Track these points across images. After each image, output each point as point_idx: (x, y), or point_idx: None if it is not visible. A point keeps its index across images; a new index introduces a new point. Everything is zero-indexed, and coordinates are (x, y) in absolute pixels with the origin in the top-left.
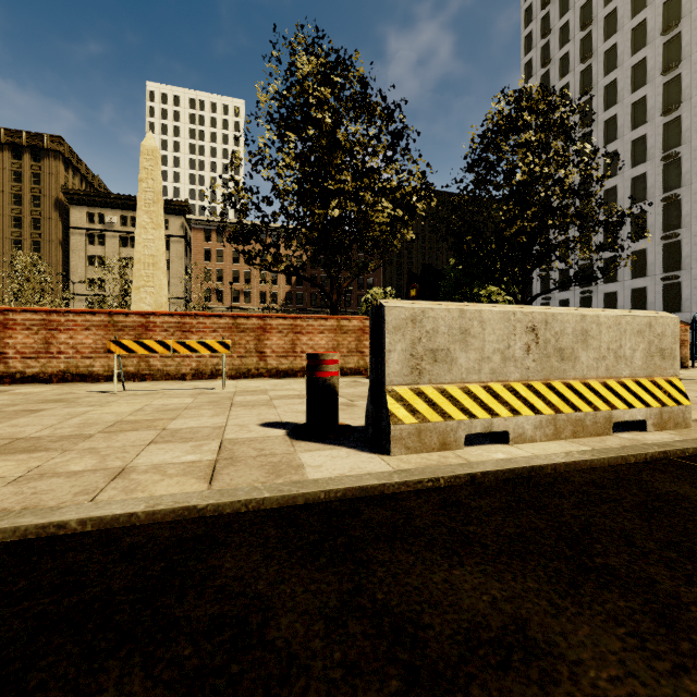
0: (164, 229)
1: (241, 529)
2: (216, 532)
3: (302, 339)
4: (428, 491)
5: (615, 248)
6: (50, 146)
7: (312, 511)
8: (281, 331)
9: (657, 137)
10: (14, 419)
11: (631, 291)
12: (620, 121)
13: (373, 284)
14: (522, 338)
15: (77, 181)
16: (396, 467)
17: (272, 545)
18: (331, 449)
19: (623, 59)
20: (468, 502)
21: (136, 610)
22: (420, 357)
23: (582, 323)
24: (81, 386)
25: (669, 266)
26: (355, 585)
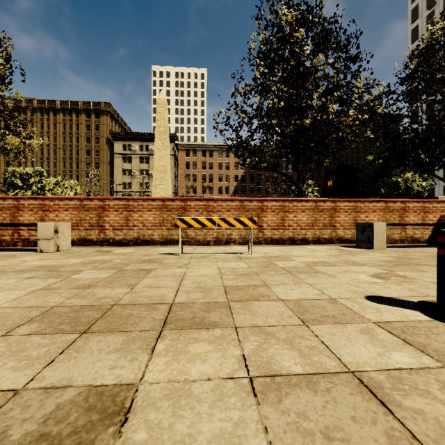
0: None
1: None
2: None
3: (289, 216)
4: None
5: None
6: (104, 108)
7: None
8: (274, 210)
9: None
10: (142, 279)
11: None
12: None
13: None
14: None
15: (117, 127)
16: None
17: None
18: None
19: None
20: None
21: None
22: None
23: None
24: (149, 248)
25: None
26: None
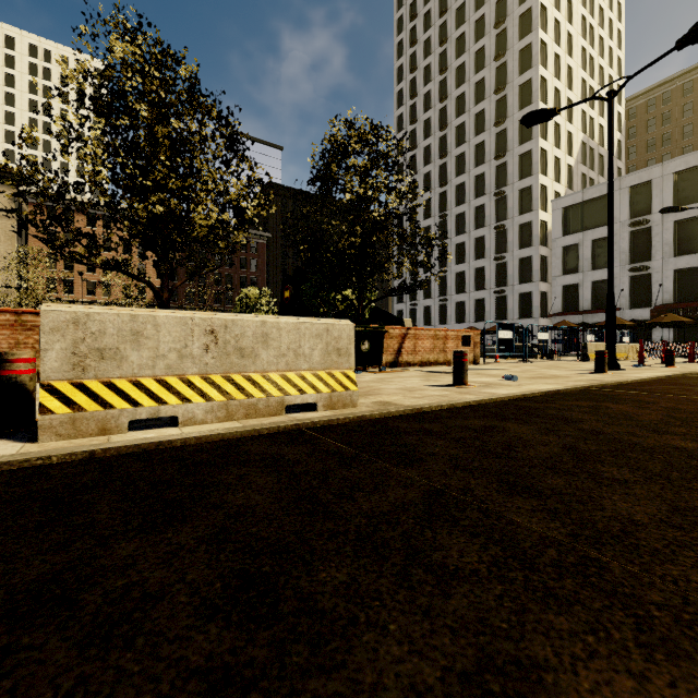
0: None
1: None
2: None
3: None
4: (31, 468)
5: (428, 266)
6: None
7: None
8: None
9: (491, 176)
10: None
11: (474, 301)
12: (467, 158)
13: (256, 283)
14: (200, 339)
15: None
16: (22, 451)
17: None
18: None
19: (469, 107)
20: (53, 472)
21: None
22: (85, 355)
23: (262, 328)
24: None
25: (499, 282)
26: None
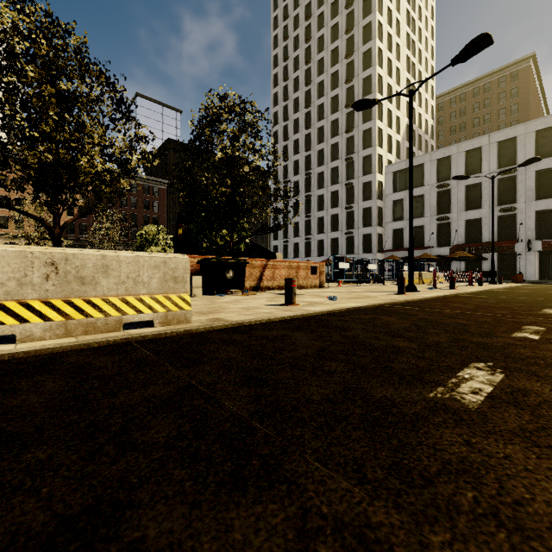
0: None
1: None
2: None
3: None
4: None
5: (285, 212)
6: None
7: None
8: None
9: (343, 146)
10: None
11: (331, 239)
12: (325, 130)
13: (158, 222)
14: (41, 269)
15: None
16: None
17: None
18: None
19: (327, 91)
20: None
21: None
22: None
23: (103, 261)
24: None
25: (349, 225)
26: None
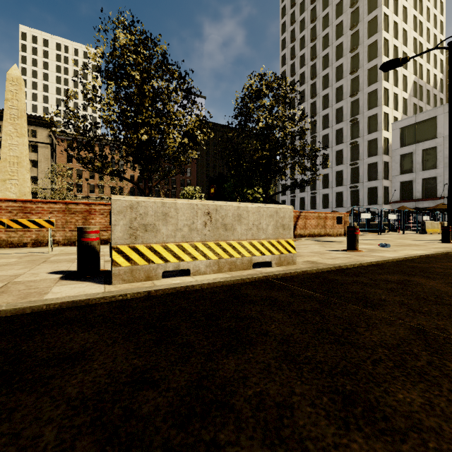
0: (33, 137)
1: None
2: None
3: None
4: (117, 301)
5: (313, 170)
6: None
7: (31, 315)
8: (102, 213)
9: (348, 109)
10: None
11: (335, 193)
12: (330, 97)
13: (190, 184)
14: (201, 218)
15: None
16: (107, 290)
17: None
18: (79, 283)
19: (332, 62)
20: (133, 305)
21: None
22: (136, 229)
23: (238, 211)
24: None
25: (353, 180)
26: (15, 345)
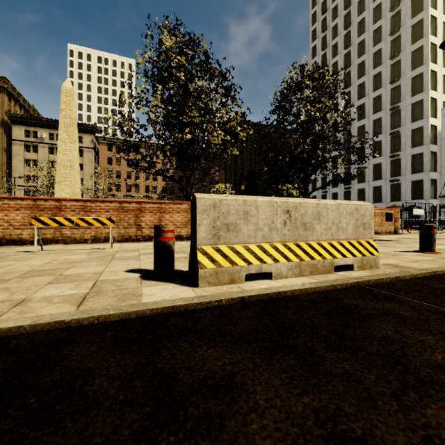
0: (80, 142)
1: (90, 333)
2: (74, 335)
3: (165, 216)
4: (214, 308)
5: (358, 163)
6: None
7: (139, 321)
8: (152, 211)
9: (387, 96)
10: None
11: (373, 188)
12: (366, 86)
13: (219, 182)
14: (281, 217)
15: (18, 108)
16: (199, 294)
17: (107, 341)
18: (164, 284)
19: (368, 48)
20: (235, 313)
21: (7, 381)
22: (219, 228)
23: (317, 208)
24: (12, 247)
25: (394, 173)
26: (148, 360)
